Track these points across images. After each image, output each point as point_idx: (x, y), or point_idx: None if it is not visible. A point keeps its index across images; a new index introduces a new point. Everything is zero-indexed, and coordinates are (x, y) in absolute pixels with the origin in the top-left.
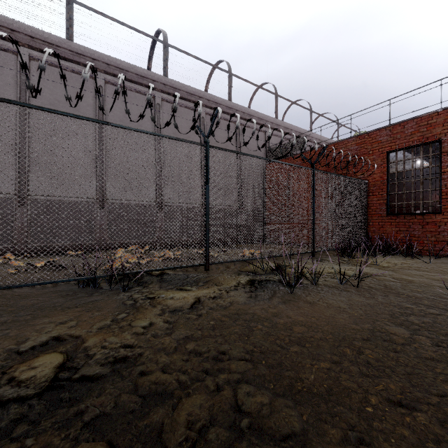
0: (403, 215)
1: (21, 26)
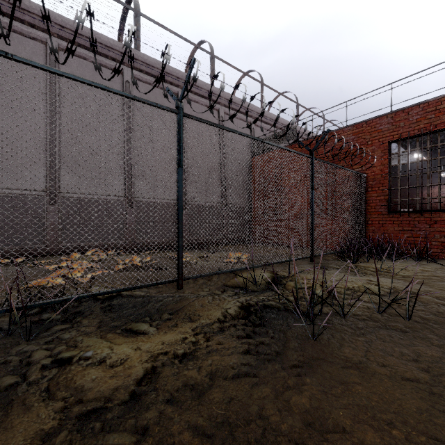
0: (407, 212)
1: None
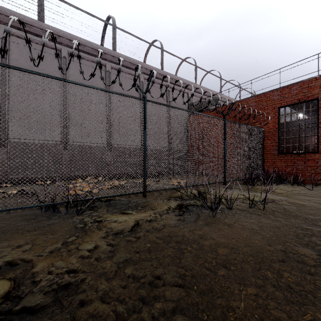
0: (290, 154)
1: (2, 9)
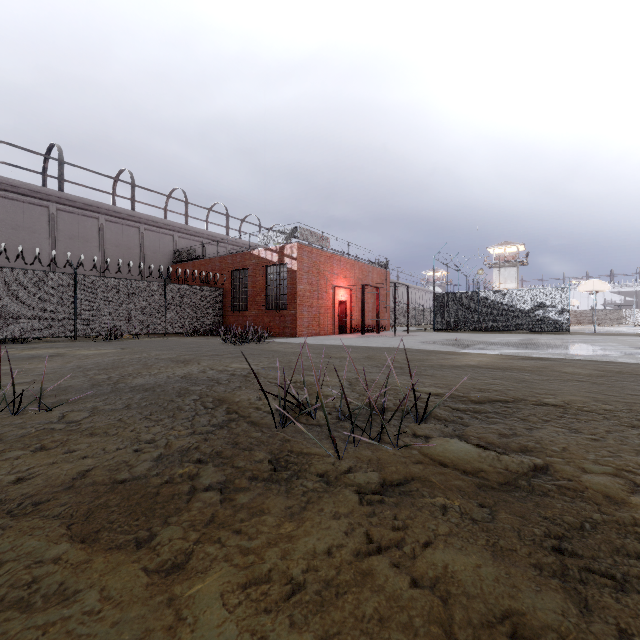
0: (237, 311)
1: None
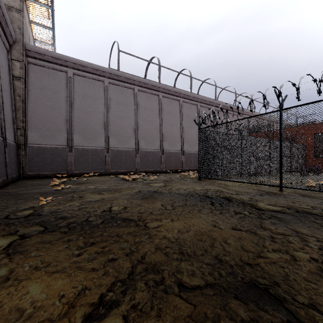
0: (321, 158)
1: (182, 91)
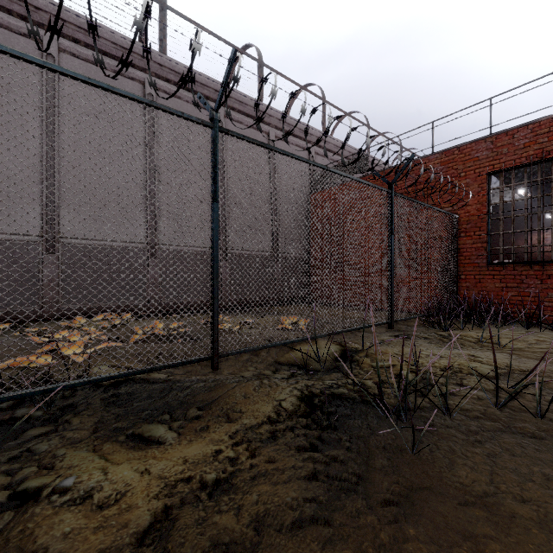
0: (512, 264)
1: None
